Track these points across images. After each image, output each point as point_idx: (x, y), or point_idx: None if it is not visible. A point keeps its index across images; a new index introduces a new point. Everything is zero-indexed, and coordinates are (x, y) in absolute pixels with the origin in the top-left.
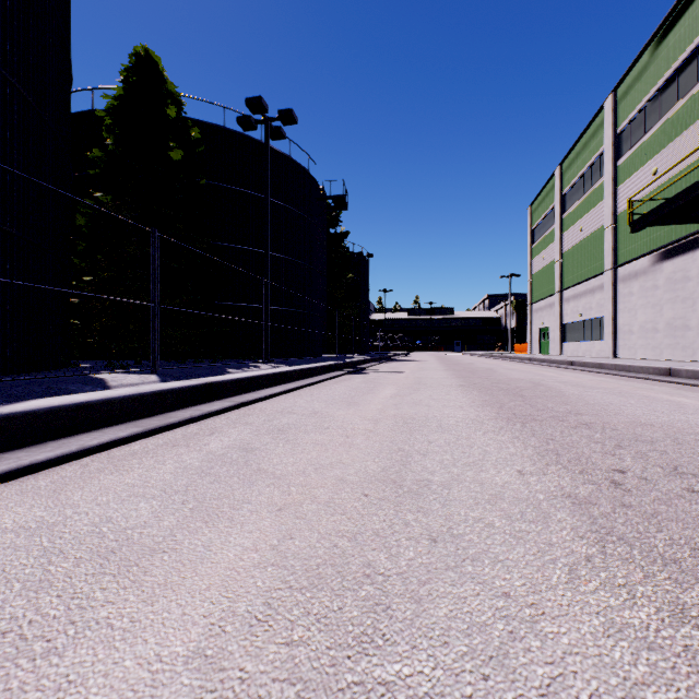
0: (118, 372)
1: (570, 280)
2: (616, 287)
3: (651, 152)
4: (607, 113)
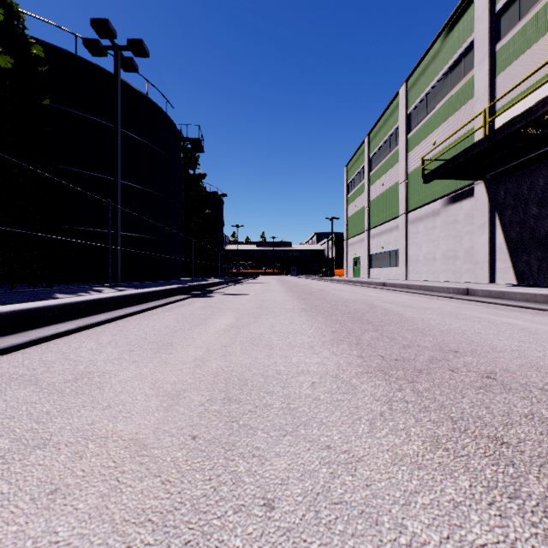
0: None
1: (375, 221)
2: (407, 227)
3: (432, 128)
4: (401, 97)
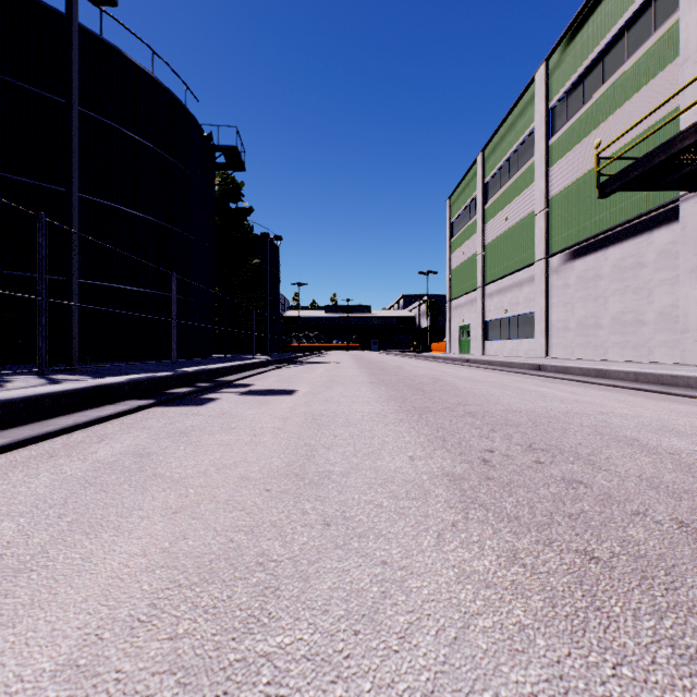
0: None
1: (494, 273)
2: (549, 279)
3: (593, 123)
4: (539, 85)
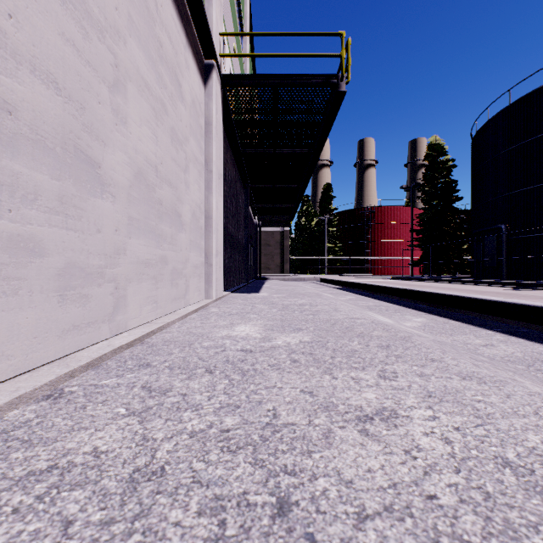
0: None
1: None
2: None
3: None
4: None
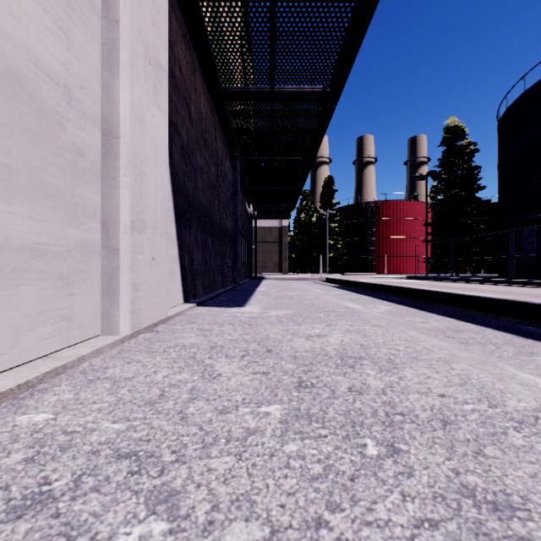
0: None
1: None
2: None
3: None
4: None
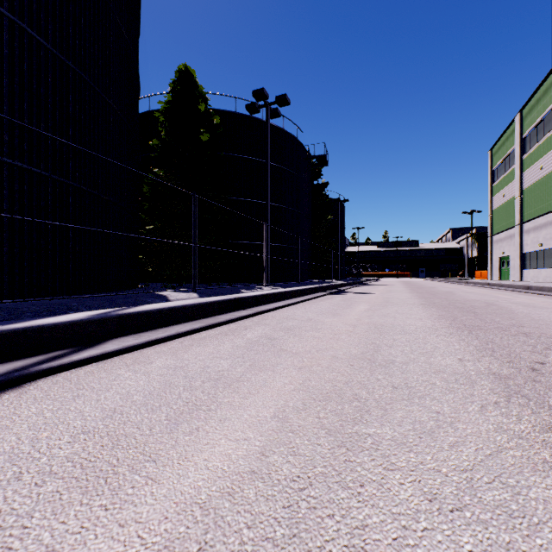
0: (171, 291)
1: (530, 213)
2: None
3: None
4: None
